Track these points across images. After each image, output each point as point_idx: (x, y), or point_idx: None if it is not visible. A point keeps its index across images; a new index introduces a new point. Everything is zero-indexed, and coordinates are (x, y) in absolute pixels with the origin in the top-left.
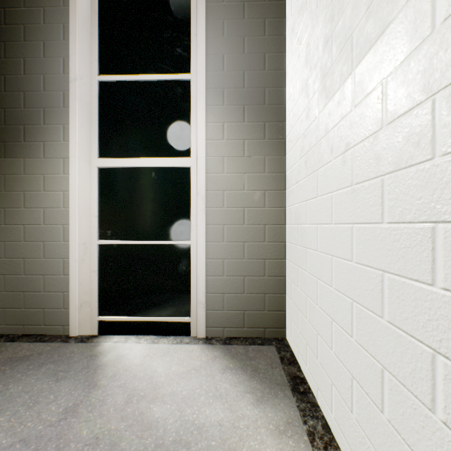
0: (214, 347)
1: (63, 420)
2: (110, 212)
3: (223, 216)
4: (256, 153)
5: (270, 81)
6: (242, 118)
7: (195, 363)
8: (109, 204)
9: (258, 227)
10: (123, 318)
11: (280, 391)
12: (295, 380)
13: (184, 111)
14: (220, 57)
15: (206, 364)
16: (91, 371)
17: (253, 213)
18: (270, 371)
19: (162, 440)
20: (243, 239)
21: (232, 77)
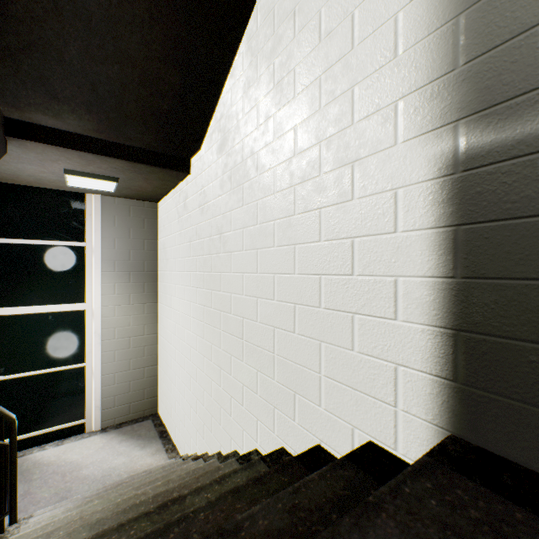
0: (110, 433)
1: (25, 498)
2: (3, 352)
3: (114, 345)
4: (138, 302)
5: (148, 257)
6: (129, 280)
7: (100, 445)
8: (3, 345)
9: (140, 348)
10: (20, 437)
11: (154, 440)
12: (162, 433)
13: (80, 269)
14: (113, 239)
15: (108, 443)
16: (20, 476)
17: (137, 340)
18: (149, 433)
19: (96, 478)
20: (130, 357)
21: (121, 253)
